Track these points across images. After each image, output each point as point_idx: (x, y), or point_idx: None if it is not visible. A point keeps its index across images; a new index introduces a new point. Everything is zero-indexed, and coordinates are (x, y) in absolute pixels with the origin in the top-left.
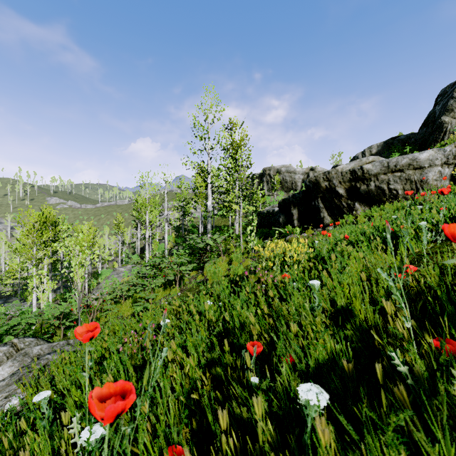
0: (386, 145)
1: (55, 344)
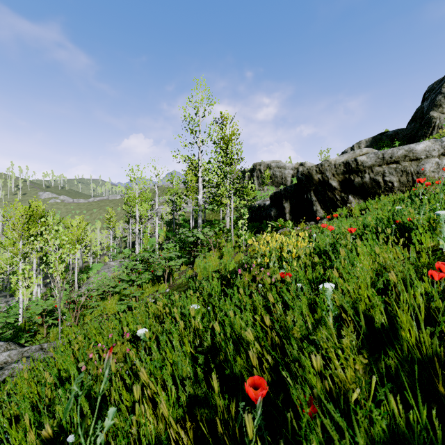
0: (374, 141)
1: (26, 349)
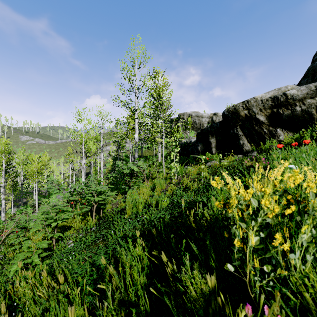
0: None
1: None
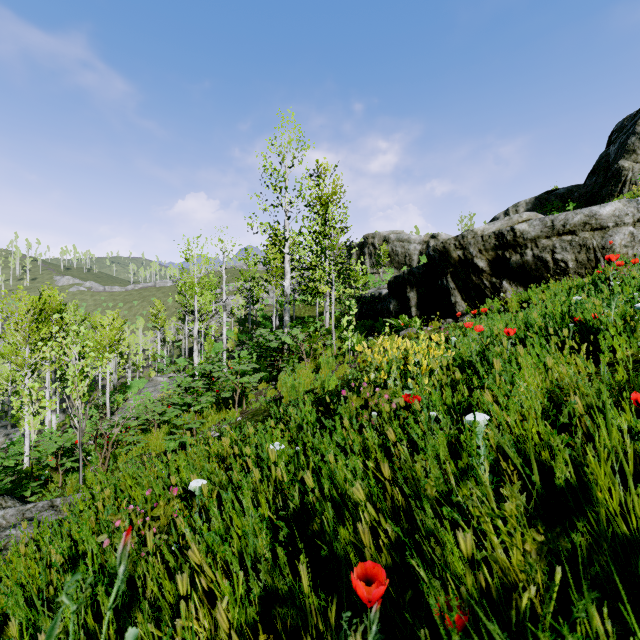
0: (539, 202)
1: (29, 507)
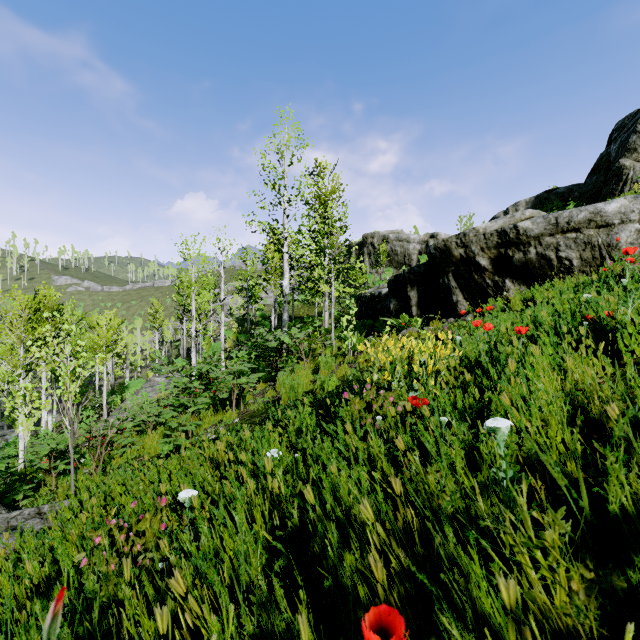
0: (539, 201)
1: (14, 515)
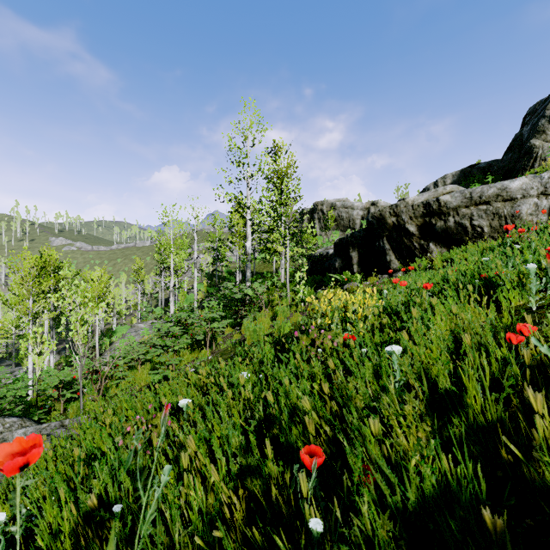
0: (463, 175)
1: (44, 426)
